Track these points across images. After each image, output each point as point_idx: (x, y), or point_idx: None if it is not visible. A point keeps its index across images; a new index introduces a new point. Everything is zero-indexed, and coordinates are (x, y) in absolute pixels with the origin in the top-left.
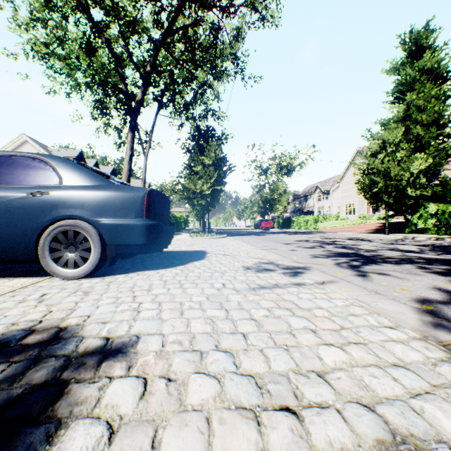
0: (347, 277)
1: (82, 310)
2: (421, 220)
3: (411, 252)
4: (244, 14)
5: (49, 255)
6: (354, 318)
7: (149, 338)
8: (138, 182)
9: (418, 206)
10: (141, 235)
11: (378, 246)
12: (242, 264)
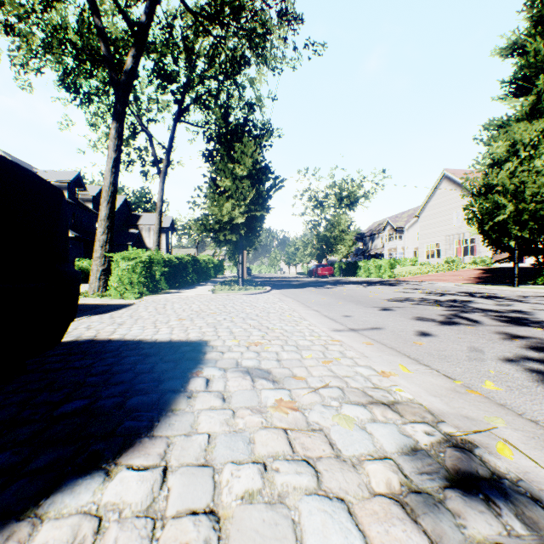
0: None
1: None
2: None
3: None
4: None
5: None
6: None
7: None
8: None
9: None
10: None
11: None
12: None
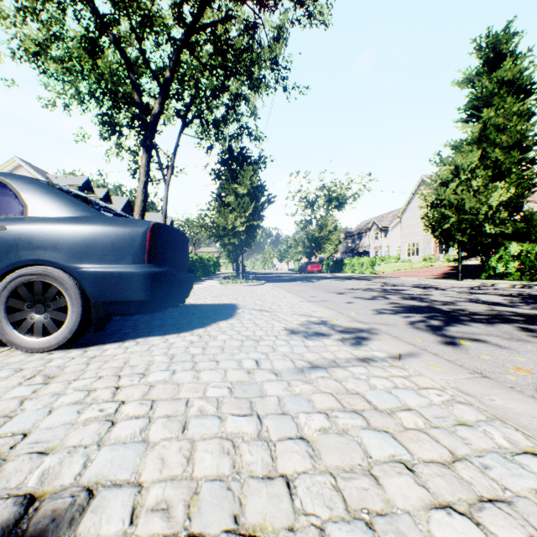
0: (432, 347)
1: (21, 419)
2: (501, 263)
3: (499, 305)
4: (286, 10)
5: (6, 317)
6: (469, 433)
7: (110, 498)
8: (158, 217)
9: (496, 246)
10: (141, 287)
11: (454, 297)
12: (284, 325)
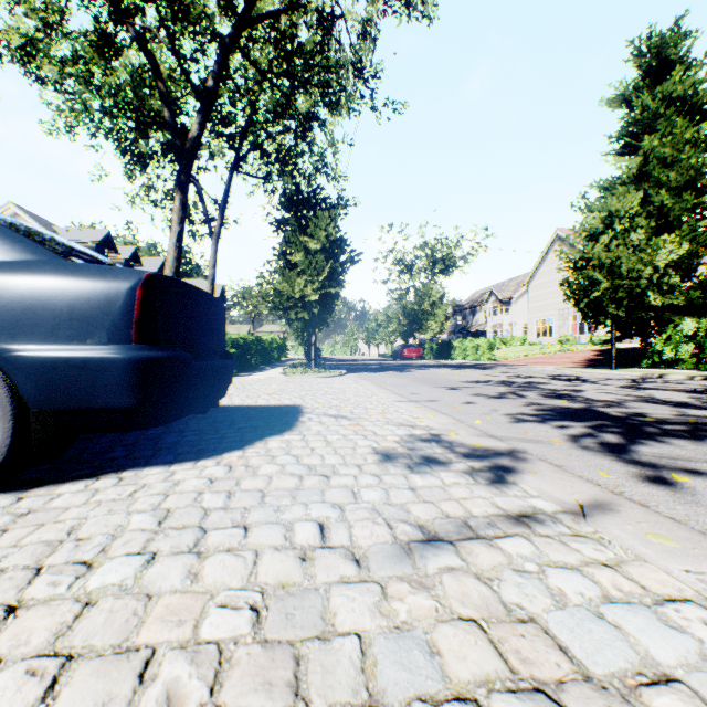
0: (629, 488)
1: None
2: (670, 346)
3: (690, 407)
4: None
5: None
6: None
7: None
8: (205, 284)
9: (660, 323)
10: (122, 384)
11: (618, 394)
12: (372, 444)
